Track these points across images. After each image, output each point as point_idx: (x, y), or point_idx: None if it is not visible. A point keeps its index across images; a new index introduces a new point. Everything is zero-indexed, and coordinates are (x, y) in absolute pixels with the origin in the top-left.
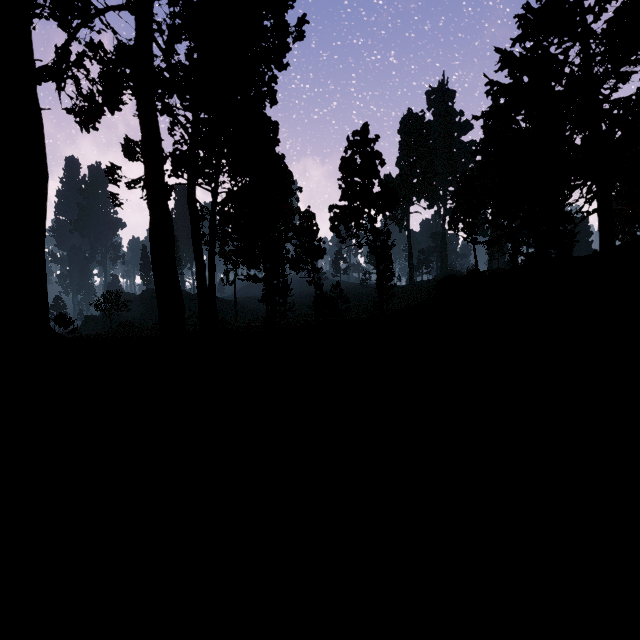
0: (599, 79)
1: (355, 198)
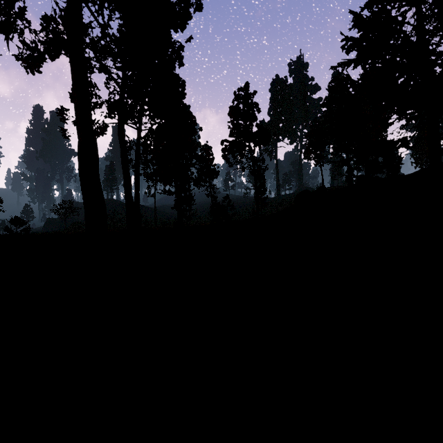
0: (429, 36)
1: (240, 135)
